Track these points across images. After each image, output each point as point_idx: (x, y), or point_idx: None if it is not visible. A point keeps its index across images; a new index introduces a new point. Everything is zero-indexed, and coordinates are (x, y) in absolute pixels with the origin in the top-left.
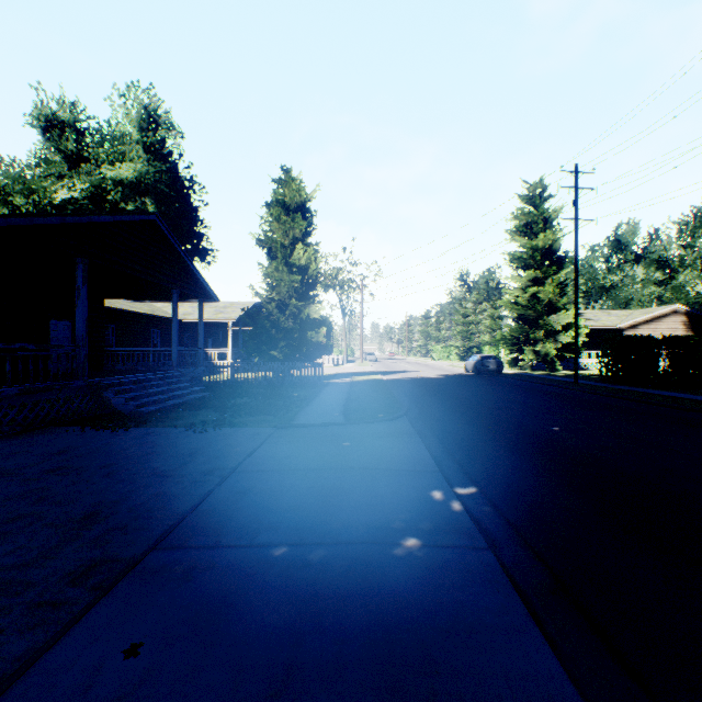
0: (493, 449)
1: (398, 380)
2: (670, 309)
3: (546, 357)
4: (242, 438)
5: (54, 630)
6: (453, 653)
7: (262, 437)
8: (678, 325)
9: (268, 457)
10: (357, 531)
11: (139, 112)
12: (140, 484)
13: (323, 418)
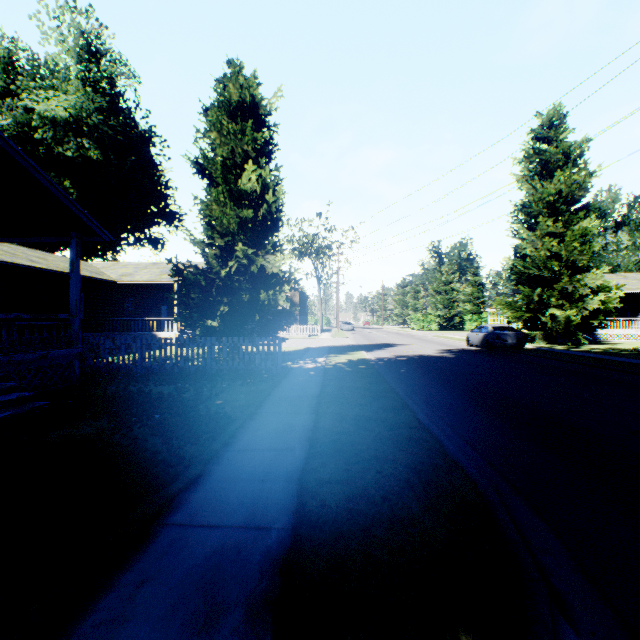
0: None
1: (392, 360)
2: None
3: (570, 327)
4: None
5: None
6: None
7: None
8: None
9: None
10: None
11: (77, 39)
12: None
13: None
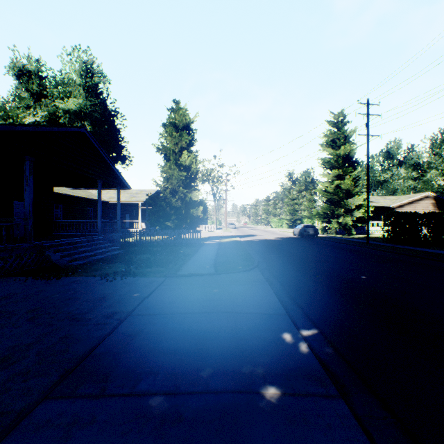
0: (323, 294)
1: (250, 241)
2: (424, 195)
3: (346, 226)
4: (141, 285)
5: None
6: None
7: (155, 284)
8: (429, 205)
9: (157, 302)
10: (224, 378)
11: (80, 65)
12: (54, 327)
13: (199, 269)
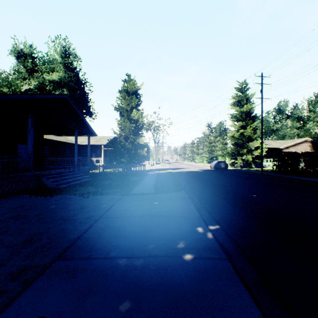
0: (225, 205)
1: (180, 172)
2: (304, 140)
3: (247, 161)
4: (106, 200)
5: None
6: None
7: (116, 199)
8: (307, 147)
9: (118, 210)
10: (160, 249)
11: (61, 49)
12: (55, 224)
13: (144, 190)
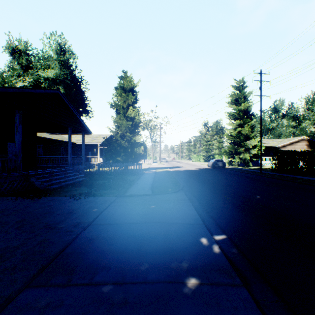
0: (229, 209)
1: (177, 171)
2: (300, 138)
3: (245, 160)
4: (98, 203)
5: None
6: None
7: (109, 202)
8: (304, 145)
9: (110, 215)
10: (158, 271)
11: (56, 46)
12: (35, 233)
13: (141, 191)
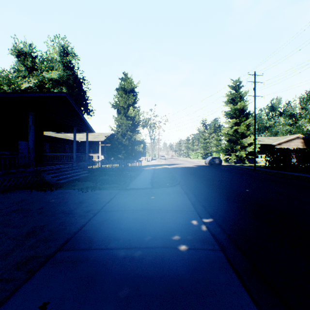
0: (219, 200)
1: (175, 168)
2: (296, 136)
3: (241, 157)
4: (104, 195)
5: (5, 294)
6: (205, 307)
7: (113, 194)
8: (299, 143)
9: (115, 204)
10: (157, 241)
11: (60, 48)
12: (55, 217)
13: (141, 185)
